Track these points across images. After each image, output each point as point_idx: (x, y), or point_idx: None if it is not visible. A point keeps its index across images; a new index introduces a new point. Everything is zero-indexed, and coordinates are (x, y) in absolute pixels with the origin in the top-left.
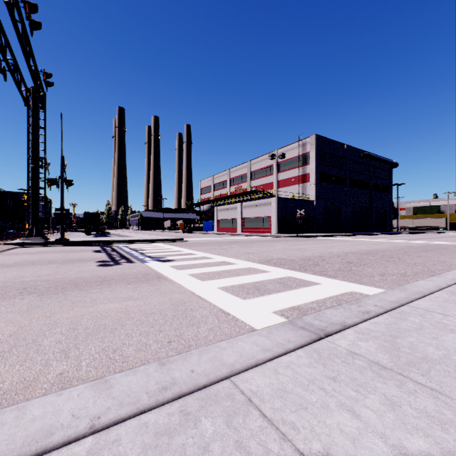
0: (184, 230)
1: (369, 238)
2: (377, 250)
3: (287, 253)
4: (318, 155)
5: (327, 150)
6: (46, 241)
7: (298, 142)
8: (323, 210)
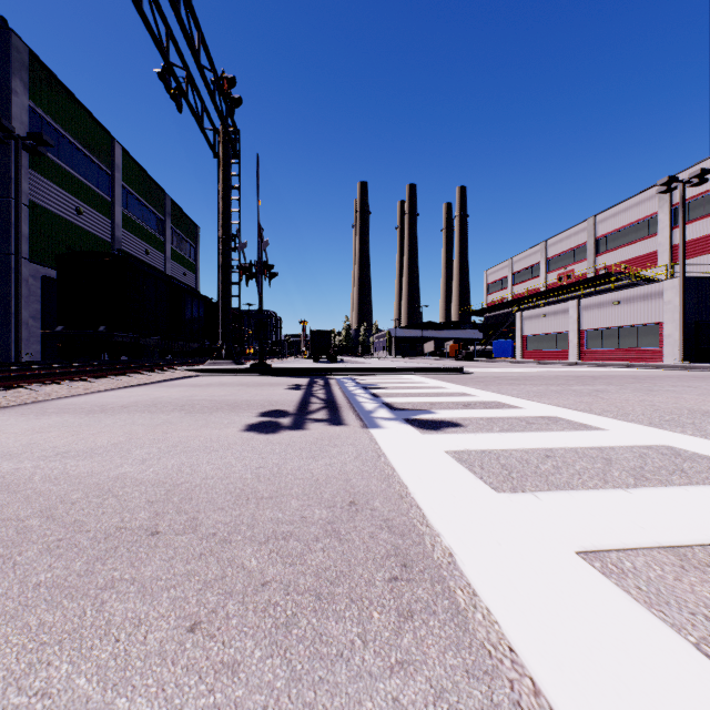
0: (459, 356)
1: None
2: None
3: None
4: None
5: None
6: (237, 367)
7: None
8: None
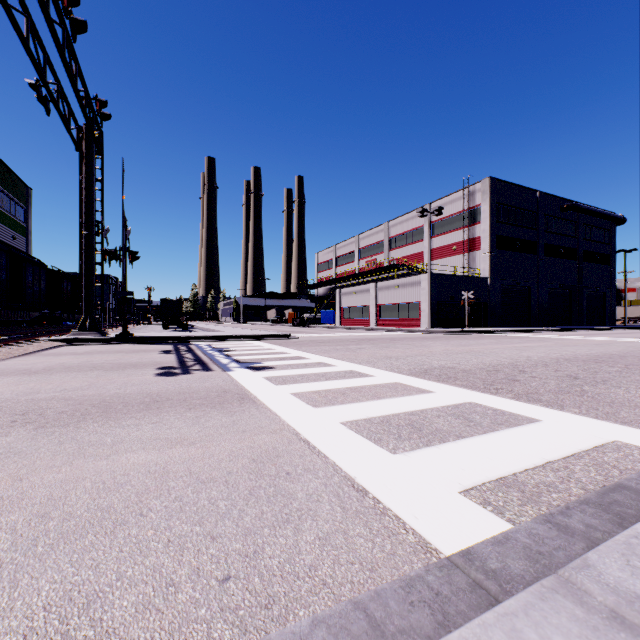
0: (294, 323)
1: (581, 335)
2: (609, 355)
3: (454, 358)
4: (494, 209)
5: (508, 201)
6: (103, 337)
7: (463, 190)
8: (501, 292)
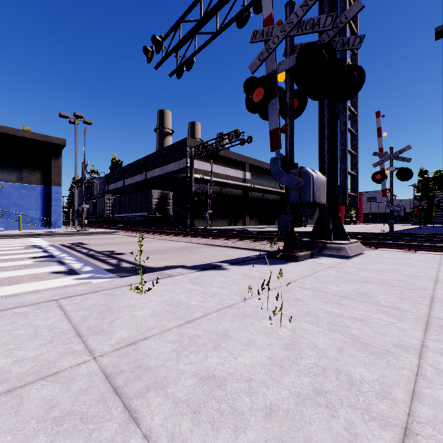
0: None
1: None
2: None
3: None
4: None
5: None
6: None
7: None
8: None
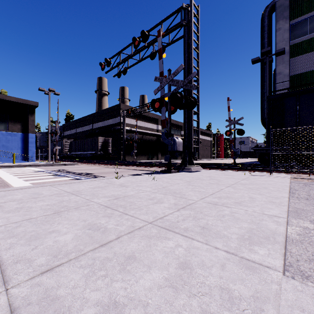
0: None
1: None
2: None
3: None
4: None
5: None
6: None
7: None
8: None
